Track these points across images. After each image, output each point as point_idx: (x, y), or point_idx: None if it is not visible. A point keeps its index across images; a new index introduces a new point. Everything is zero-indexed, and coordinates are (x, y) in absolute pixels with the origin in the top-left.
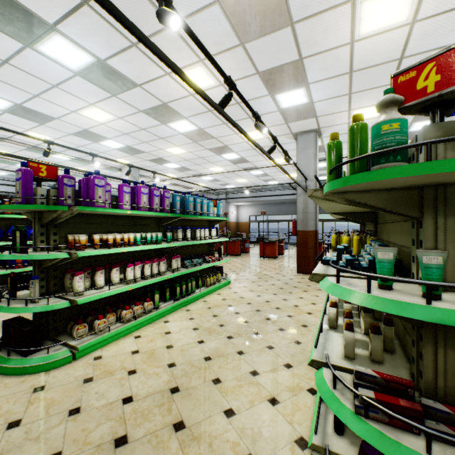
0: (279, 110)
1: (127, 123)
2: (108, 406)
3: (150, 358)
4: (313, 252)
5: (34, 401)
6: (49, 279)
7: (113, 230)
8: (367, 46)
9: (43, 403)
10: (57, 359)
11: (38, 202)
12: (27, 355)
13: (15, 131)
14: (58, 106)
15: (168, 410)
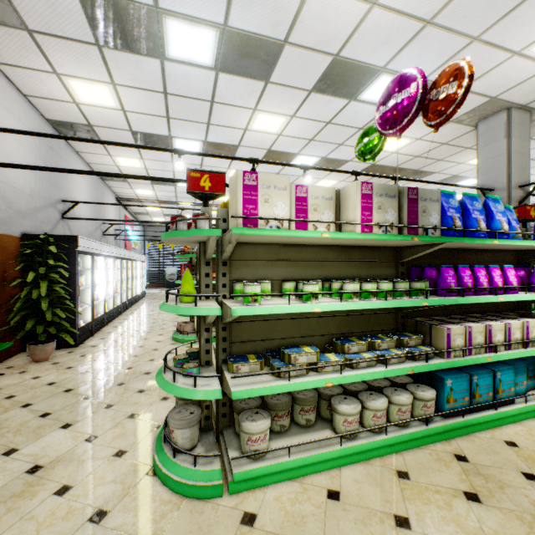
0: None
1: None
2: None
3: None
4: None
5: None
6: None
7: None
8: None
9: None
10: None
11: None
12: None
13: None
14: None
15: None
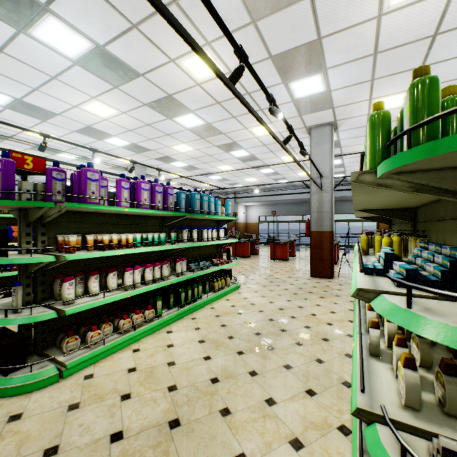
0: (293, 101)
1: (131, 118)
2: (92, 445)
3: (148, 378)
4: (329, 255)
5: (6, 435)
6: (36, 285)
7: (111, 230)
8: (396, 20)
9: (15, 438)
10: (41, 379)
11: (22, 199)
12: (6, 374)
13: (7, 123)
14: (59, 101)
15: (164, 453)
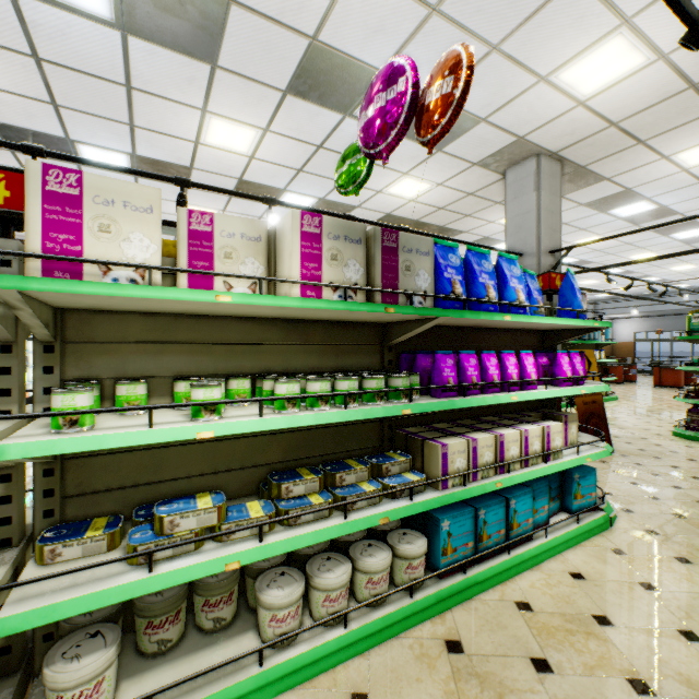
0: (676, 240)
1: None
2: None
3: None
4: None
5: None
6: None
7: None
8: None
9: None
10: None
11: None
12: None
13: None
14: None
15: None
